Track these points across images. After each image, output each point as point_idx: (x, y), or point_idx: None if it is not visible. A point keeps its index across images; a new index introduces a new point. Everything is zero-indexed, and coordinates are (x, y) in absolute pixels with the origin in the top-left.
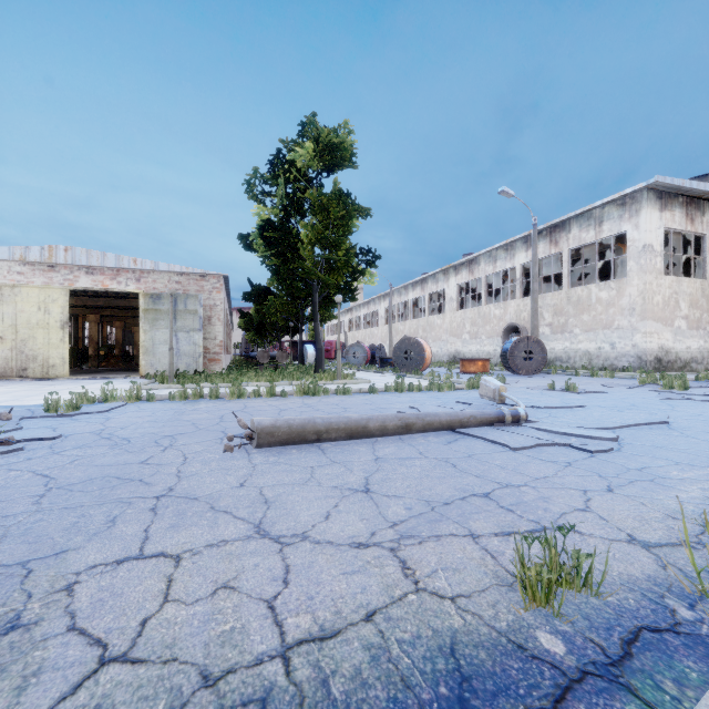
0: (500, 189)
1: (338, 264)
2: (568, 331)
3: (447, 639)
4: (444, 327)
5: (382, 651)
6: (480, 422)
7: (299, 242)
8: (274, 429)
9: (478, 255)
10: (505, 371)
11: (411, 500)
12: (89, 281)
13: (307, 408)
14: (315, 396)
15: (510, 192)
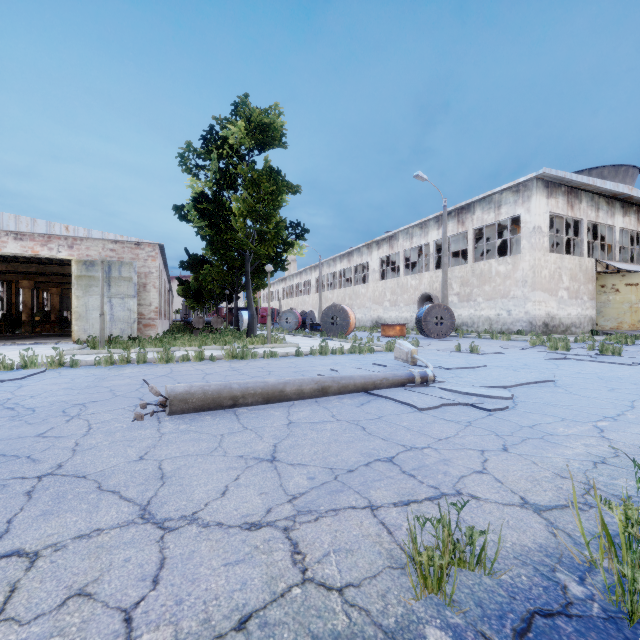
0: (415, 174)
1: (269, 236)
2: (473, 300)
3: None
4: (368, 295)
5: None
6: (392, 384)
7: (232, 214)
8: (188, 395)
9: (397, 232)
10: (420, 335)
11: (316, 468)
12: (17, 247)
13: (232, 372)
14: (243, 359)
15: (423, 176)
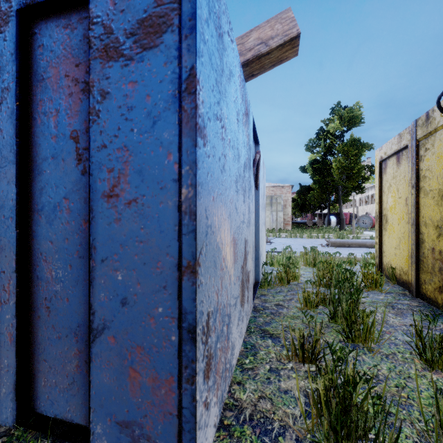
0: None
1: (353, 176)
2: None
3: None
4: None
5: None
6: None
7: (331, 168)
8: (335, 242)
9: None
10: None
11: None
12: None
13: None
14: (342, 239)
15: None
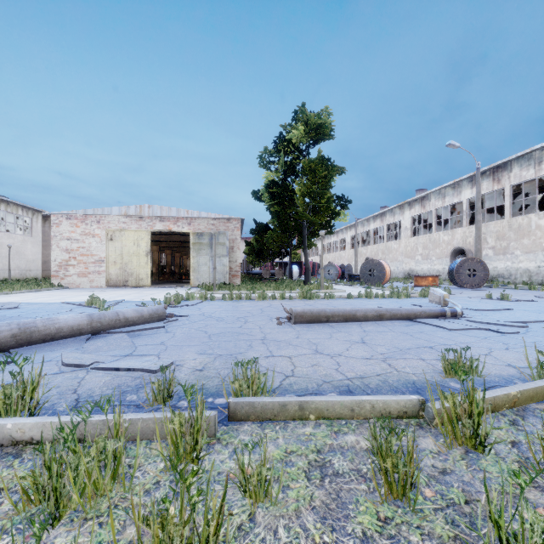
0: (447, 143)
1: (321, 208)
2: (510, 253)
3: (411, 381)
4: (400, 250)
5: (386, 381)
6: (428, 315)
7: (294, 194)
8: (303, 314)
9: (428, 193)
10: (452, 285)
11: (388, 346)
12: (161, 226)
13: (309, 306)
14: (310, 299)
15: (456, 144)
